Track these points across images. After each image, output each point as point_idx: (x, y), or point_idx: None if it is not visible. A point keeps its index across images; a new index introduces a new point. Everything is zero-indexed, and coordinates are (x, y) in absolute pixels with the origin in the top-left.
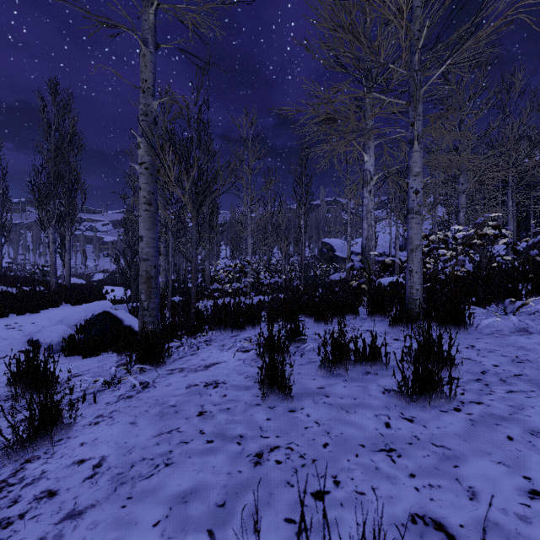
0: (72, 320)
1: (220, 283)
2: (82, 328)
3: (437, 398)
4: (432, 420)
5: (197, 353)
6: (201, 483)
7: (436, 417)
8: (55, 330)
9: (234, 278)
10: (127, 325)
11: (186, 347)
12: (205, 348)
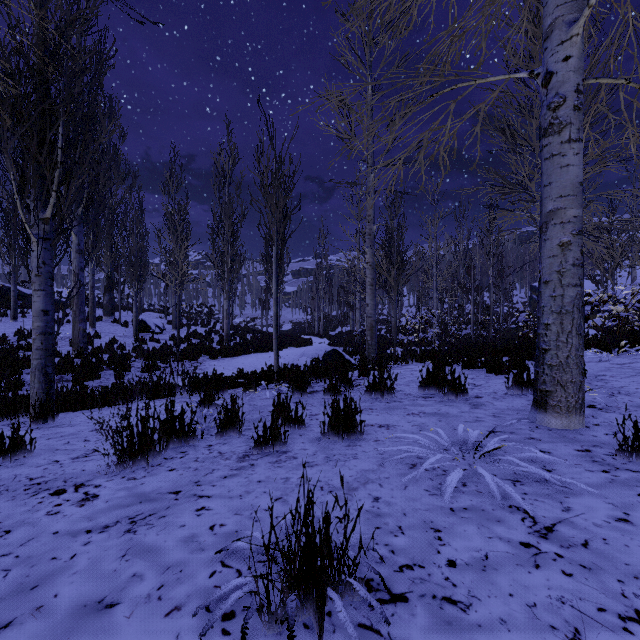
0: (308, 355)
1: (405, 335)
2: (316, 360)
3: (502, 373)
4: (495, 376)
5: (402, 367)
6: (415, 379)
7: (497, 376)
8: (305, 359)
9: (420, 329)
10: (347, 359)
11: (395, 365)
12: (405, 366)
